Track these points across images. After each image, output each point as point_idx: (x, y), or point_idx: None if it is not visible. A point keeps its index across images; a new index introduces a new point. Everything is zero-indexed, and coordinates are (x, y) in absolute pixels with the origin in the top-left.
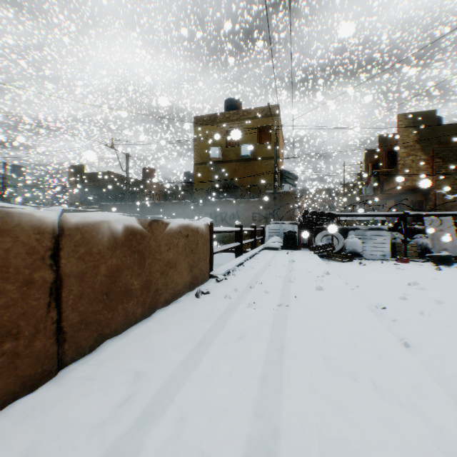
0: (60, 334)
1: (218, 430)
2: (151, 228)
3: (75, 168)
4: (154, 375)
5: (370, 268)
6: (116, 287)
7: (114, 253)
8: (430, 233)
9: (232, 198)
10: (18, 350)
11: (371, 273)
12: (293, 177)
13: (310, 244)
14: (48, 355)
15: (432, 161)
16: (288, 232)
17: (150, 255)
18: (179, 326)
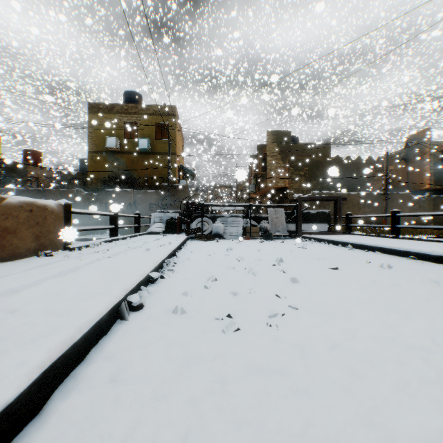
0: None
1: None
2: None
3: None
4: None
5: (219, 243)
6: None
7: None
8: (271, 220)
9: (129, 189)
10: None
11: (215, 245)
12: (191, 173)
13: (186, 228)
14: None
15: (288, 168)
16: (170, 219)
17: None
18: (6, 269)
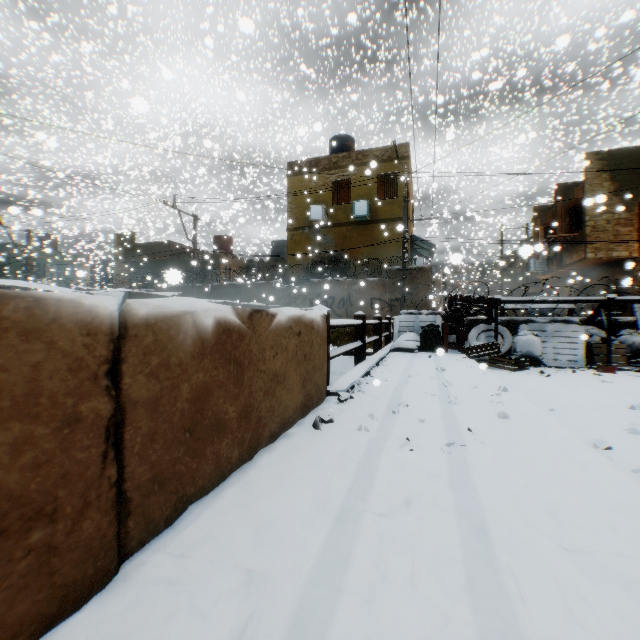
0: (120, 503)
1: None
2: (251, 323)
3: (123, 236)
4: (281, 579)
5: (558, 380)
6: (204, 418)
7: (201, 364)
8: None
9: (341, 278)
10: (55, 540)
11: (564, 388)
12: (428, 247)
13: (461, 344)
14: (103, 544)
15: (637, 220)
16: (427, 326)
17: (250, 365)
18: (300, 480)
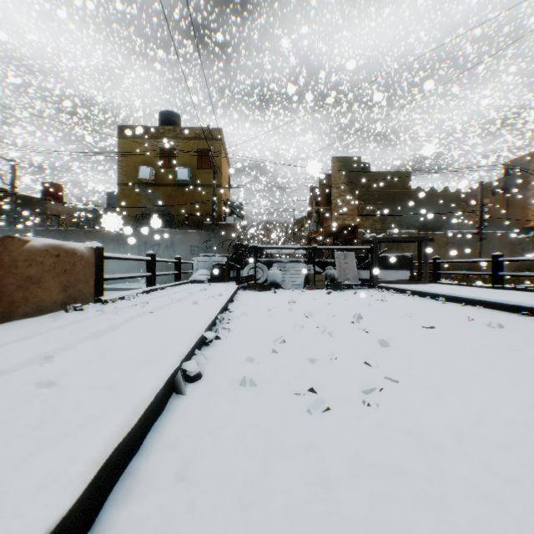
0: None
1: (22, 354)
2: (4, 243)
3: None
4: None
5: (277, 294)
6: None
7: None
8: (339, 266)
9: (166, 228)
10: None
11: (273, 297)
12: (239, 209)
13: (236, 276)
14: None
15: (358, 202)
16: (216, 264)
17: (3, 268)
18: (31, 327)
